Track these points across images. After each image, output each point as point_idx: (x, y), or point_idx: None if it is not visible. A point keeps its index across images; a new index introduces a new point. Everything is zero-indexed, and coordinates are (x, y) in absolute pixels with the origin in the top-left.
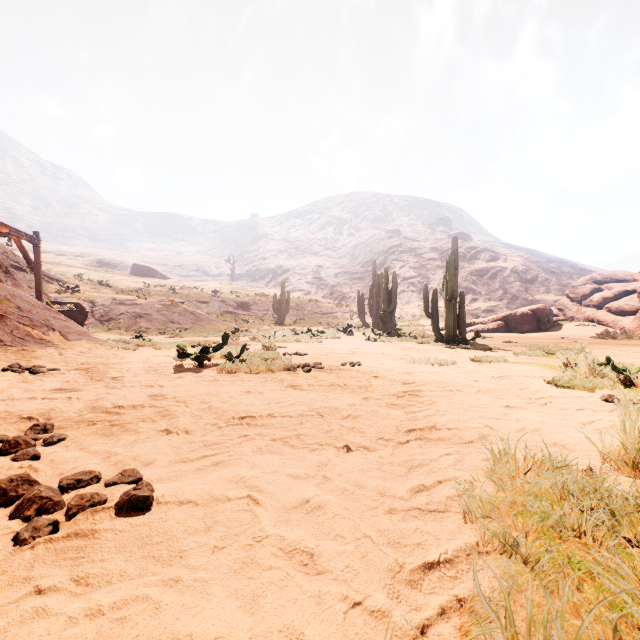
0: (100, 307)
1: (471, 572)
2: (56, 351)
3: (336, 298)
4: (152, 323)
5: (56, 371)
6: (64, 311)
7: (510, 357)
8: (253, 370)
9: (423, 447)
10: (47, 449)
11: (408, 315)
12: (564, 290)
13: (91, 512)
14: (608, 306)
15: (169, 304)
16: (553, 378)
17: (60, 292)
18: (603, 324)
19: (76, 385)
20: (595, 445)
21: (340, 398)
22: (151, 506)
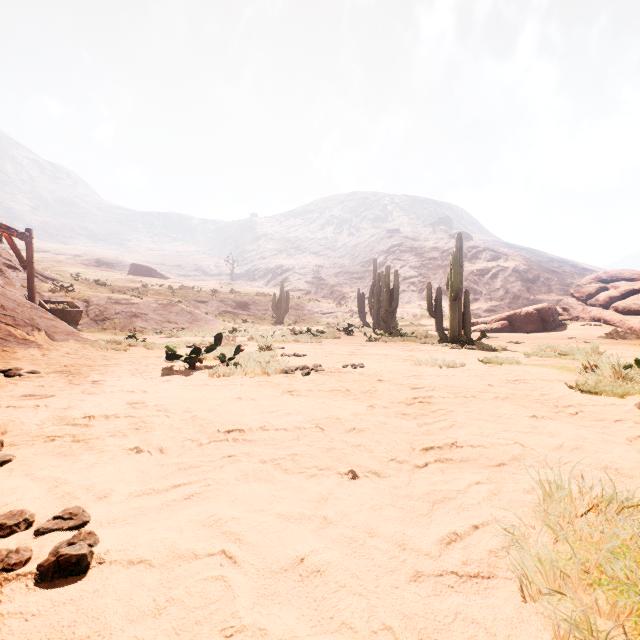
0: (95, 306)
1: None
2: (39, 352)
3: (336, 298)
4: (148, 323)
5: (34, 374)
6: (57, 310)
7: (521, 358)
8: (247, 373)
9: (445, 472)
10: None
11: (409, 315)
12: (566, 290)
13: None
14: (615, 305)
15: (166, 303)
16: (576, 382)
17: (54, 291)
18: (610, 324)
19: (50, 390)
20: None
21: (342, 406)
22: (89, 568)
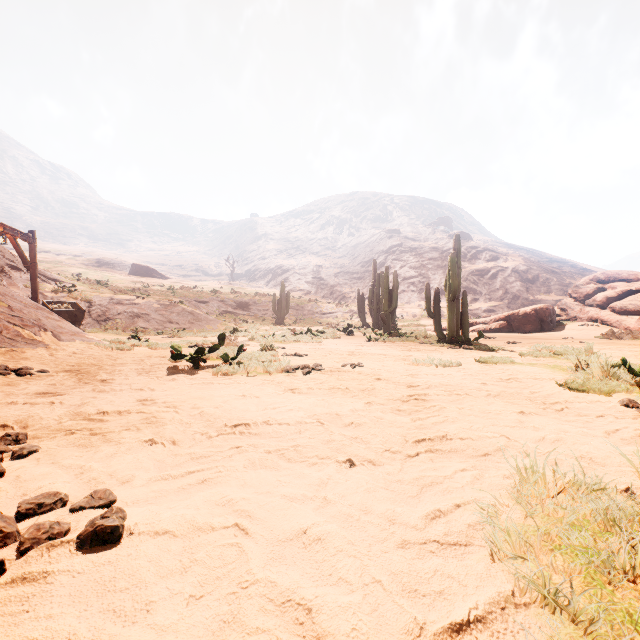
0: (97, 307)
1: (509, 634)
2: (47, 352)
3: (336, 298)
4: (150, 323)
5: (44, 373)
6: (60, 311)
7: (516, 358)
8: (250, 372)
9: (435, 461)
10: (14, 463)
11: (408, 315)
12: (565, 290)
13: (47, 547)
14: (612, 306)
15: (167, 304)
16: (566, 381)
17: (57, 292)
18: (607, 324)
19: (62, 388)
20: (631, 460)
21: (341, 403)
22: (121, 538)
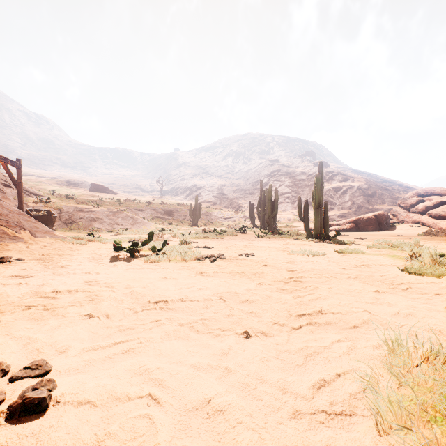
0: (65, 213)
1: None
2: (24, 245)
3: (234, 207)
4: (103, 225)
5: (20, 260)
6: (39, 216)
7: (364, 249)
8: (171, 260)
9: (314, 333)
10: None
11: (285, 219)
12: (395, 202)
13: None
14: (429, 212)
15: (115, 211)
16: (405, 266)
17: (37, 202)
18: (426, 225)
19: (30, 272)
20: None
21: (239, 283)
22: (48, 407)
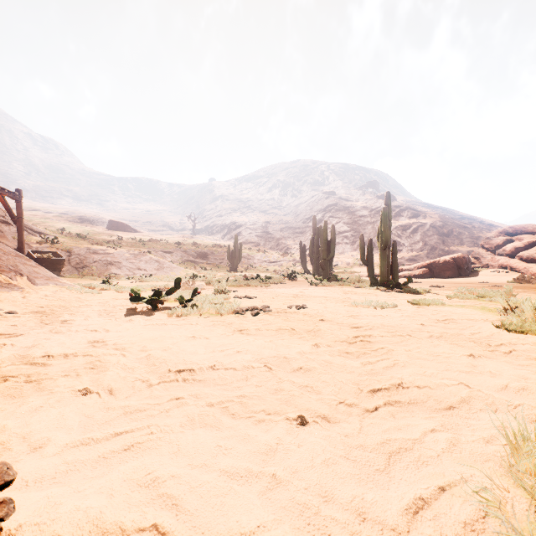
0: (76, 256)
1: None
2: (20, 294)
3: (281, 249)
4: (121, 270)
5: (12, 314)
6: (43, 259)
7: (444, 300)
8: (203, 313)
9: (397, 417)
10: None
11: (343, 263)
12: (475, 242)
13: None
14: (520, 255)
15: (137, 253)
16: (501, 322)
17: (41, 243)
18: (516, 270)
19: (21, 329)
20: None
21: (289, 345)
22: None
